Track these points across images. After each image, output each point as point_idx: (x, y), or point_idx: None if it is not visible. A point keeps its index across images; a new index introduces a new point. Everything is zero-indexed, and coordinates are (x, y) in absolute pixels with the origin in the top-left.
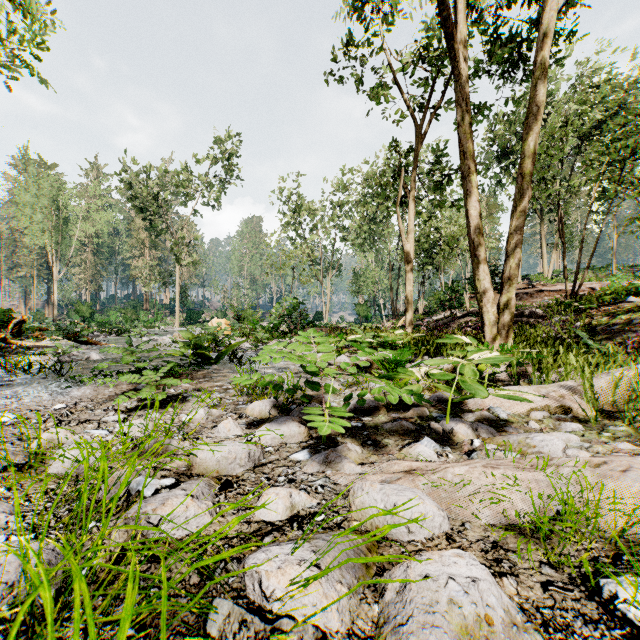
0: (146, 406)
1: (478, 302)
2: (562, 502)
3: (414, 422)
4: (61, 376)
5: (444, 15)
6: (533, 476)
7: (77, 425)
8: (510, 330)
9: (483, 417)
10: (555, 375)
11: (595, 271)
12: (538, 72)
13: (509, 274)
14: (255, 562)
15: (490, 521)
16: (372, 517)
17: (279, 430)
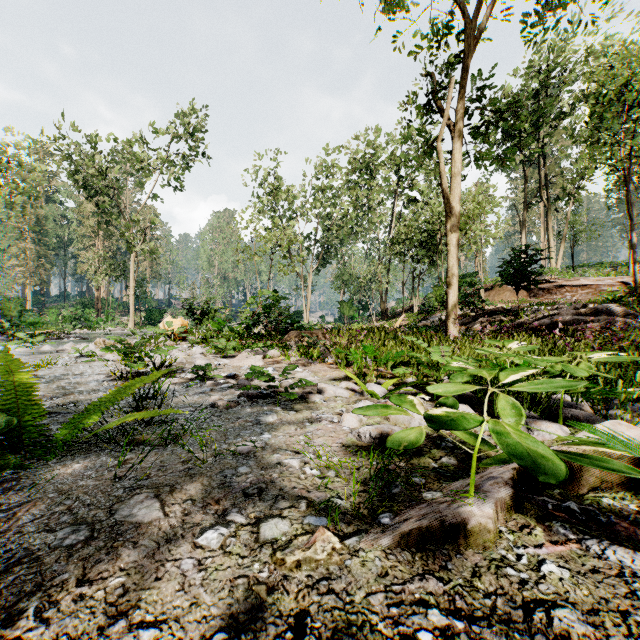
0: None
1: None
2: None
3: None
4: None
5: None
6: None
7: None
8: None
9: None
10: None
11: (595, 267)
12: None
13: None
14: None
15: None
16: None
17: None
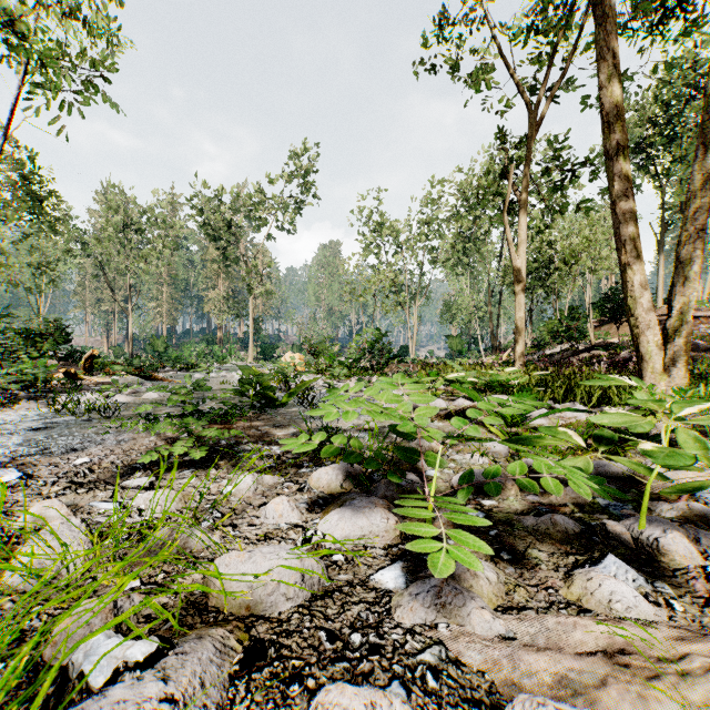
0: (184, 464)
1: (631, 328)
2: None
3: (570, 514)
4: (107, 418)
5: None
6: None
7: (86, 492)
8: (684, 367)
9: (693, 513)
10: None
11: None
12: None
13: (682, 288)
14: None
15: None
16: None
17: (354, 524)
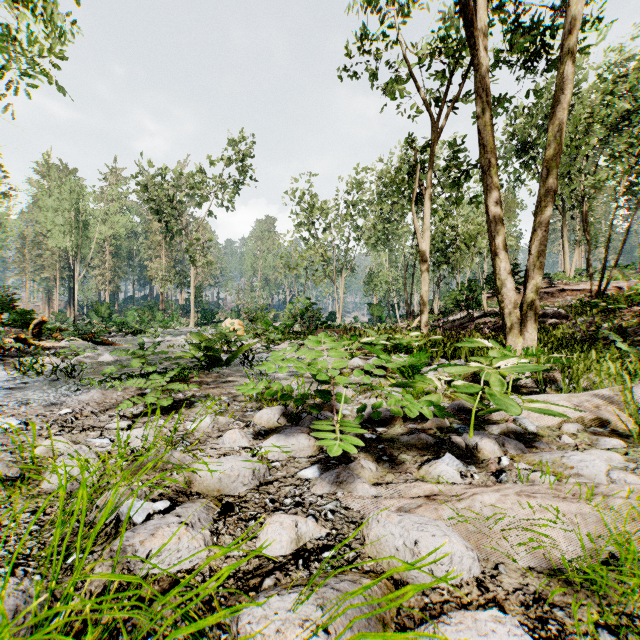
0: (152, 412)
1: (499, 303)
2: (616, 544)
3: (433, 434)
4: (72, 378)
5: (463, 1)
6: (577, 508)
7: (79, 433)
8: (534, 332)
9: (509, 430)
10: (585, 381)
11: (620, 269)
12: (565, 58)
13: (533, 273)
14: (250, 620)
15: (528, 563)
16: (391, 572)
17: (287, 443)
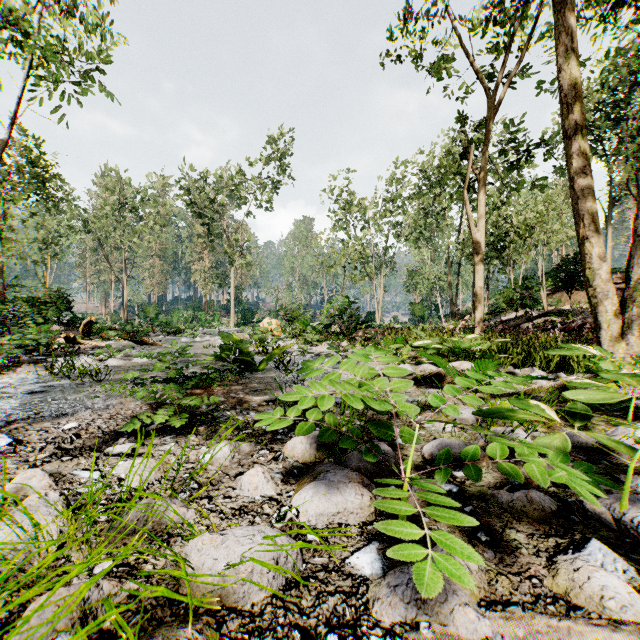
0: (166, 430)
1: (589, 298)
2: None
3: (544, 489)
4: (98, 382)
5: None
6: None
7: (71, 460)
8: None
9: None
10: None
11: None
12: None
13: (639, 260)
14: None
15: None
16: None
17: (329, 501)
